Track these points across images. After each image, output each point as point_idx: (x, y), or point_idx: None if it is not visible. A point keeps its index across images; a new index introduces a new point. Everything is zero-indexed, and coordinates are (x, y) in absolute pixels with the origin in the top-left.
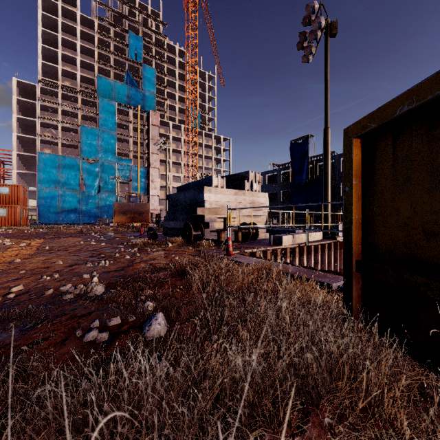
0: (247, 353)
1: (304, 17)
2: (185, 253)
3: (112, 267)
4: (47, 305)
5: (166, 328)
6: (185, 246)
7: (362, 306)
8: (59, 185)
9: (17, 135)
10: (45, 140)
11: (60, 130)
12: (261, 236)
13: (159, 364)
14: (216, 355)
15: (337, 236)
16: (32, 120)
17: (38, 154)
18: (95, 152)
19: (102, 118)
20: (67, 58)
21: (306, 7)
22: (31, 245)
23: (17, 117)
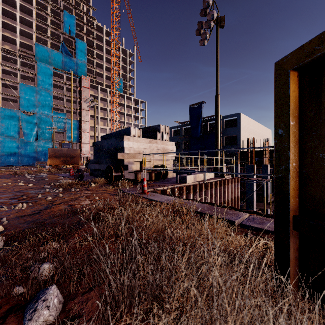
0: None
1: (201, 10)
2: (105, 192)
3: (28, 211)
4: None
5: (61, 306)
6: (106, 185)
7: (300, 269)
8: None
9: None
10: None
11: None
12: (170, 175)
13: None
14: None
15: (225, 175)
16: None
17: None
18: (33, 107)
19: (40, 79)
20: (7, 25)
21: (203, 2)
22: None
23: None
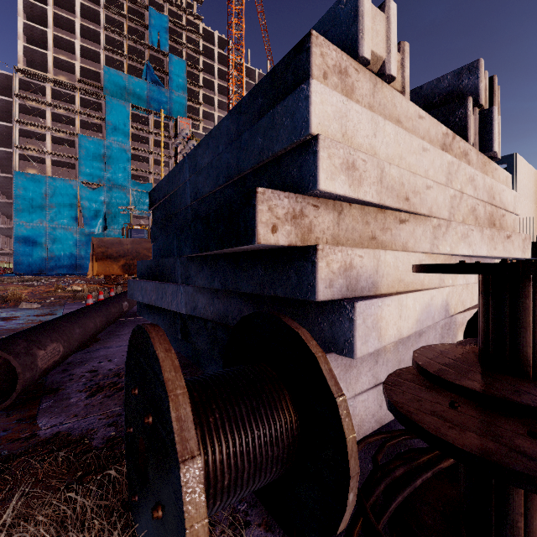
0: None
1: None
2: None
3: None
4: None
5: None
6: None
7: None
8: (46, 219)
9: None
10: (27, 155)
11: (47, 140)
12: None
13: None
14: None
15: None
16: (7, 126)
17: (14, 174)
18: (100, 174)
19: (110, 125)
20: (62, 42)
21: None
22: None
23: None
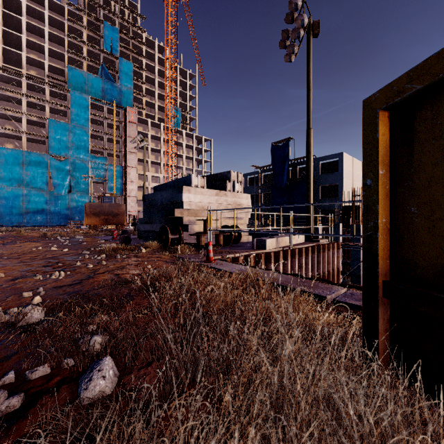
0: None
1: (287, 14)
2: (160, 260)
3: (67, 280)
4: None
5: (117, 380)
6: (161, 251)
7: (391, 344)
8: (23, 183)
9: None
10: (7, 134)
11: (24, 123)
12: (243, 239)
13: None
14: None
15: (320, 239)
16: None
17: None
18: (66, 149)
19: (74, 112)
20: (33, 44)
21: (289, 4)
22: None
23: None
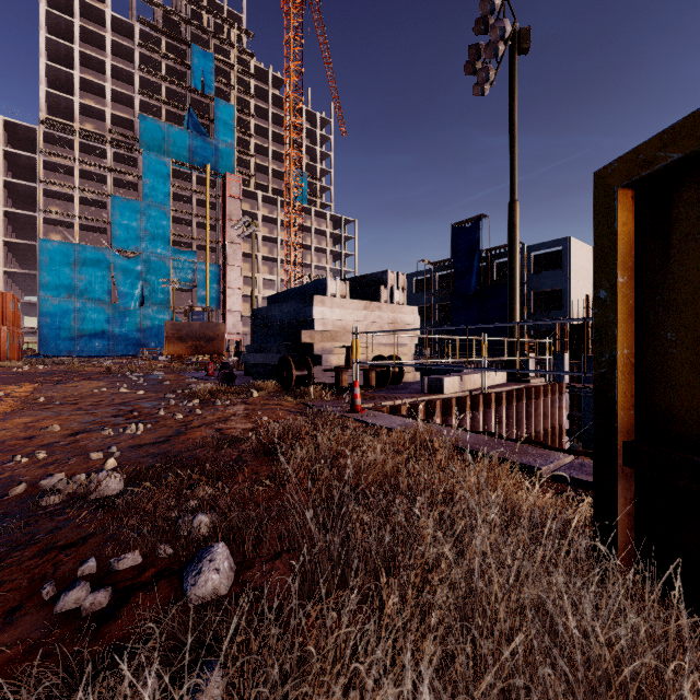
0: (406, 674)
1: (477, 20)
2: (280, 408)
3: (148, 437)
4: (6, 520)
5: (233, 576)
6: (280, 396)
7: (637, 536)
8: (75, 293)
9: (4, 211)
10: (52, 219)
11: (76, 202)
12: (407, 377)
13: (207, 682)
14: (333, 660)
15: (531, 378)
16: (30, 186)
17: (39, 242)
18: (136, 240)
19: (148, 184)
20: (89, 84)
21: (481, 4)
22: (12, 395)
23: (4, 180)
